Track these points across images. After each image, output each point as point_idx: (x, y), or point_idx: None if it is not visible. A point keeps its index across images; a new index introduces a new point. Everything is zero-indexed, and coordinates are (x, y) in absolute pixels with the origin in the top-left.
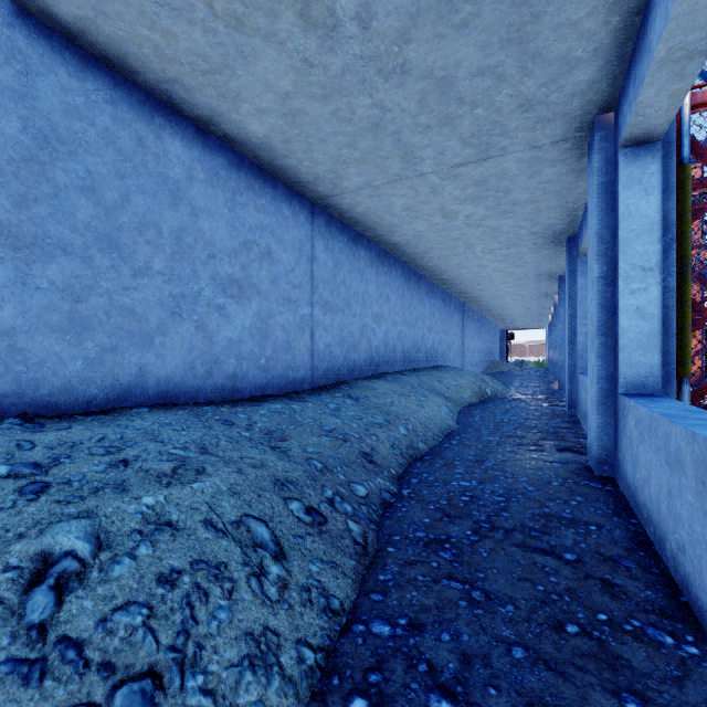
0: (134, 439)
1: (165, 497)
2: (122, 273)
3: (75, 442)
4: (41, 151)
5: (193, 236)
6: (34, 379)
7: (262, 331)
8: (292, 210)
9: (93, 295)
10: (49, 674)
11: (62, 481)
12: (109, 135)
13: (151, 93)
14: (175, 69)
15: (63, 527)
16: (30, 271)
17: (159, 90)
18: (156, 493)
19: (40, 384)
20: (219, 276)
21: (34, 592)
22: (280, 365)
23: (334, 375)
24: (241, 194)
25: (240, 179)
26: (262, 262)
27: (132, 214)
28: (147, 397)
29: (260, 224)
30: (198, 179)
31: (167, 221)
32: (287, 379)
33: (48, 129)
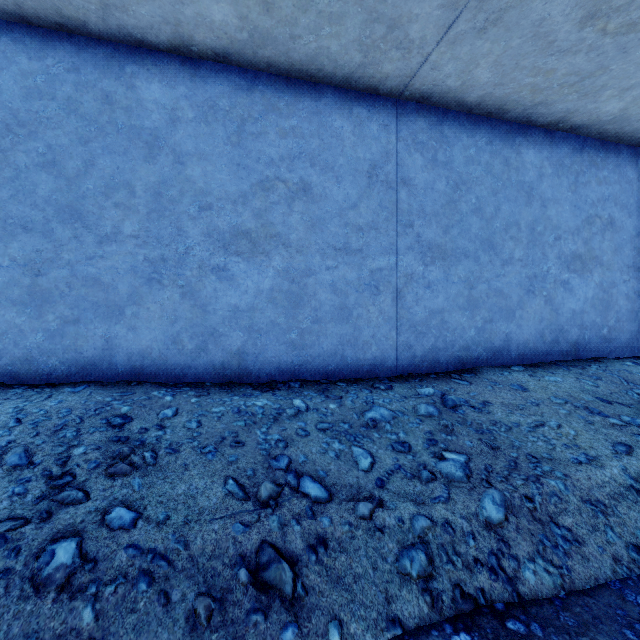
0: None
1: None
2: (86, 242)
3: None
4: (4, 140)
5: (178, 188)
6: None
7: (292, 295)
8: (352, 121)
9: (54, 268)
10: None
11: None
12: (72, 103)
13: (120, 42)
14: None
15: None
16: None
17: (117, 32)
18: None
19: (3, 354)
20: (217, 230)
21: None
22: (327, 340)
23: (451, 357)
24: (254, 122)
25: (252, 103)
26: (292, 203)
27: (97, 179)
28: (116, 372)
29: (288, 154)
30: (185, 120)
31: (142, 178)
32: (343, 360)
33: (10, 118)
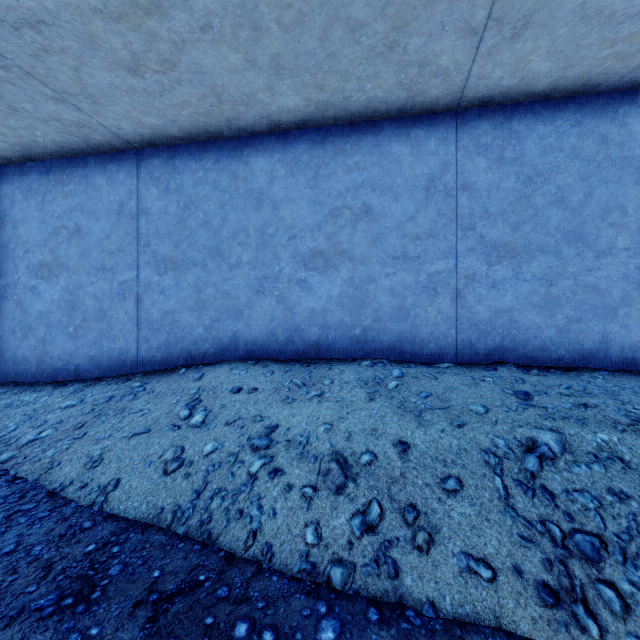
0: (594, 392)
1: (617, 440)
2: (585, 257)
3: (549, 385)
4: (526, 189)
5: None
6: (522, 340)
7: None
8: None
9: (561, 279)
10: (536, 498)
11: (541, 406)
12: (574, 151)
13: (614, 90)
14: (638, 57)
15: (542, 430)
16: (520, 270)
17: (622, 83)
18: (609, 434)
19: (526, 344)
20: None
21: (528, 456)
22: None
23: None
24: None
25: None
26: None
27: (594, 206)
28: (609, 362)
29: None
30: None
31: (631, 199)
32: None
33: (530, 172)
